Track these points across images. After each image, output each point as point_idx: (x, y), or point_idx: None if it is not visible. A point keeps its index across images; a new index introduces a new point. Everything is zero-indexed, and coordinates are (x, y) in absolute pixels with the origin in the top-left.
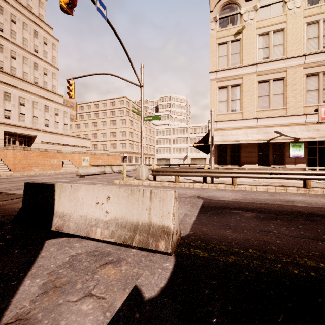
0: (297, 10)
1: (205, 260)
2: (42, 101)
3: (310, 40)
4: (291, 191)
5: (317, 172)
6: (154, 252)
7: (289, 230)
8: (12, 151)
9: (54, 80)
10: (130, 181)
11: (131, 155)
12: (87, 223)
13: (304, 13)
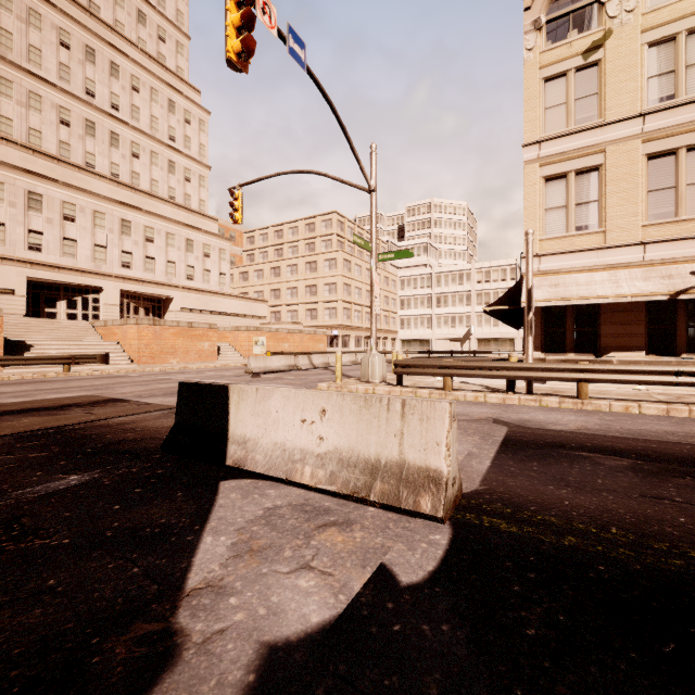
0: None
1: (512, 538)
2: (182, 231)
3: None
4: None
5: None
6: (410, 515)
7: None
8: (136, 326)
9: (202, 190)
10: (350, 386)
11: (347, 332)
12: (286, 456)
13: None
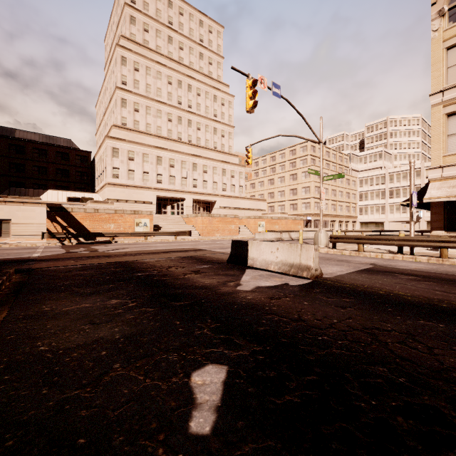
0: None
1: (328, 283)
2: (220, 165)
3: None
4: None
5: None
6: (301, 278)
7: (425, 286)
8: (201, 217)
9: (230, 140)
10: None
11: (317, 218)
12: (266, 263)
13: None
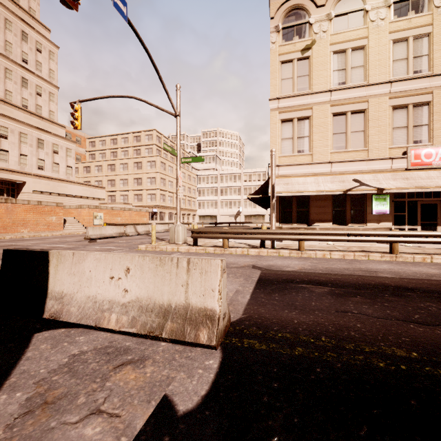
0: (382, 23)
1: (263, 354)
2: (34, 132)
3: (397, 63)
4: (374, 257)
5: (406, 233)
6: (192, 346)
7: (373, 310)
8: None
9: (51, 103)
10: (161, 246)
11: (163, 210)
12: (96, 306)
13: (390, 28)
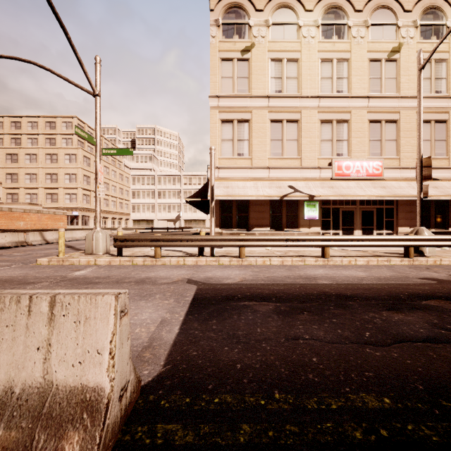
0: (312, 40)
1: None
2: None
3: (324, 80)
4: (310, 262)
5: (335, 237)
6: None
7: (324, 331)
8: None
9: None
10: (72, 259)
11: (86, 213)
12: None
13: (319, 47)
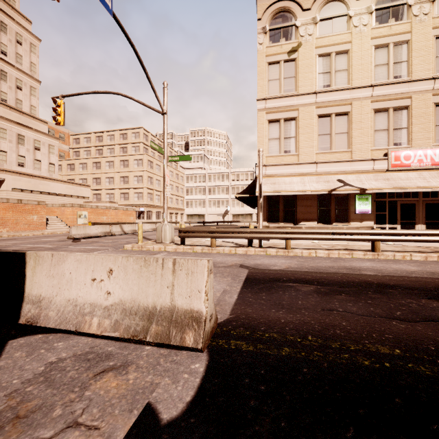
0: (364, 28)
1: (250, 356)
2: (13, 128)
3: (379, 68)
4: (358, 255)
5: (387, 231)
6: (178, 349)
7: (357, 307)
8: None
9: (33, 98)
10: (148, 246)
11: (150, 209)
12: (77, 310)
13: (372, 34)
